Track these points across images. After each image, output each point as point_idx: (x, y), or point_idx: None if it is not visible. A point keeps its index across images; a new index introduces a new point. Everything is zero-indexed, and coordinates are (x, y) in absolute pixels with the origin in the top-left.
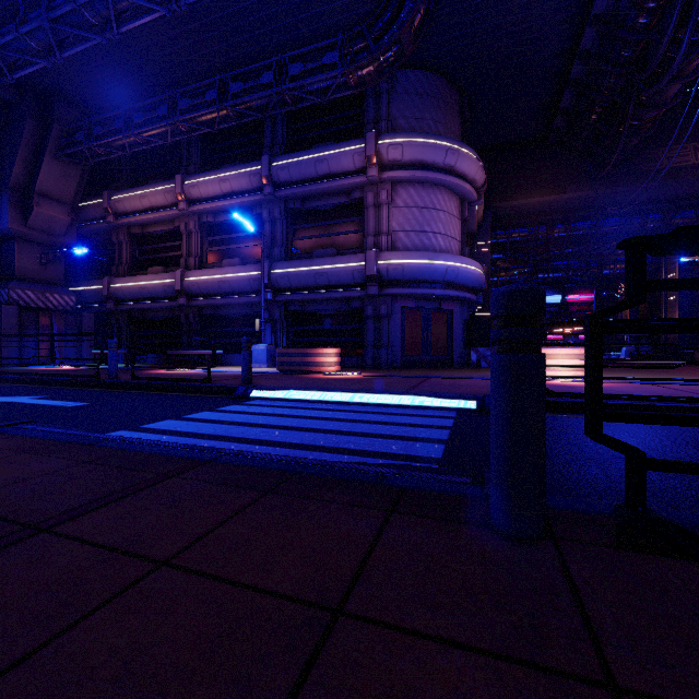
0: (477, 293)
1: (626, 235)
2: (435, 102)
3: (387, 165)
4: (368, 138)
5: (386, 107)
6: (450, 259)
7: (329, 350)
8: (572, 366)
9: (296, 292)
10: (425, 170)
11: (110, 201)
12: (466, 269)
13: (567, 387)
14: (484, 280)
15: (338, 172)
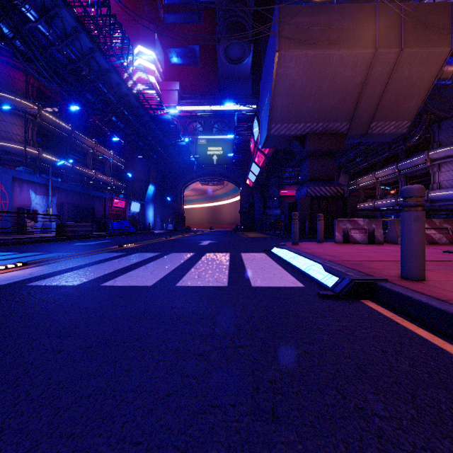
0: None
1: None
2: None
3: (434, 159)
4: (425, 153)
5: (436, 137)
6: None
7: None
8: None
9: None
10: (450, 158)
11: (357, 181)
12: None
13: None
14: None
15: (418, 164)
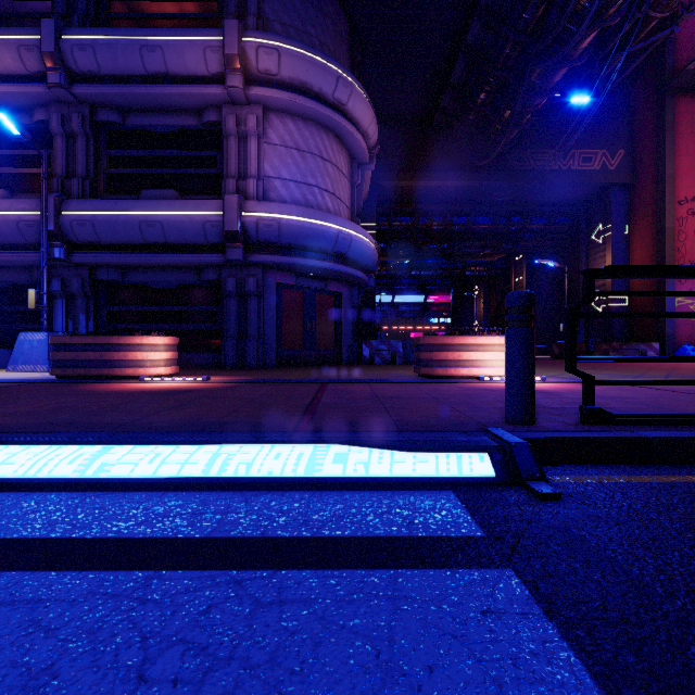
0: (369, 274)
1: (492, 235)
2: (321, 16)
3: (256, 78)
4: (228, 27)
5: None
6: (342, 223)
7: (153, 338)
8: (642, 359)
9: (109, 250)
10: (310, 98)
11: None
12: (361, 239)
13: (546, 393)
14: (377, 258)
15: (180, 72)
